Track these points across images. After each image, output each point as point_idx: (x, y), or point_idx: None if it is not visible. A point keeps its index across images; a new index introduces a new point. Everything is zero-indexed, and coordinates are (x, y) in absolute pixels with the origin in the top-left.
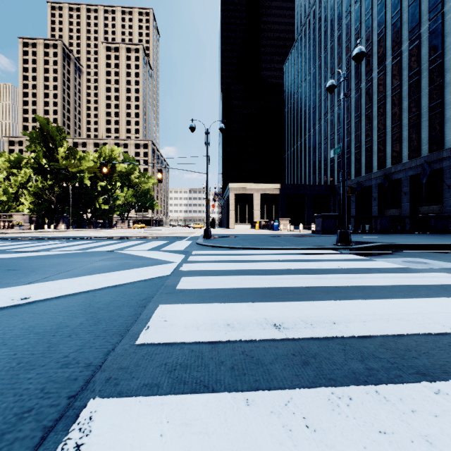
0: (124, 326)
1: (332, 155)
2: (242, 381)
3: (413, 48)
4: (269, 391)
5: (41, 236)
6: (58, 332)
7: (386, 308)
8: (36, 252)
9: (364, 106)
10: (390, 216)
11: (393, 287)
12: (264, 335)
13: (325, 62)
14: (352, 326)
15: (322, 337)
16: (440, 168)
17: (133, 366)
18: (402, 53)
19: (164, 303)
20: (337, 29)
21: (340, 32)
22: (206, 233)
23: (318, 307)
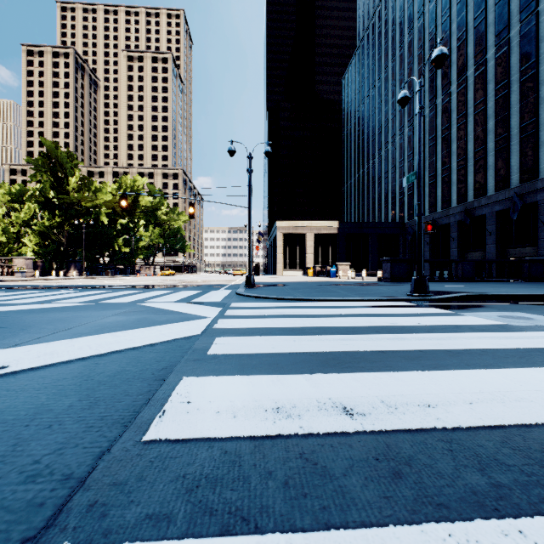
0: (130, 410)
1: (405, 184)
2: (301, 509)
3: (500, 56)
4: (347, 531)
5: (47, 284)
6: (35, 420)
7: (495, 382)
8: (35, 305)
9: (441, 126)
10: (474, 260)
11: (496, 352)
12: (331, 426)
13: (392, 74)
14: (455, 411)
15: (414, 428)
16: (533, 202)
17: (134, 481)
18: (486, 62)
19: (190, 374)
20: (407, 33)
21: (410, 37)
22: (248, 281)
23: (402, 381)
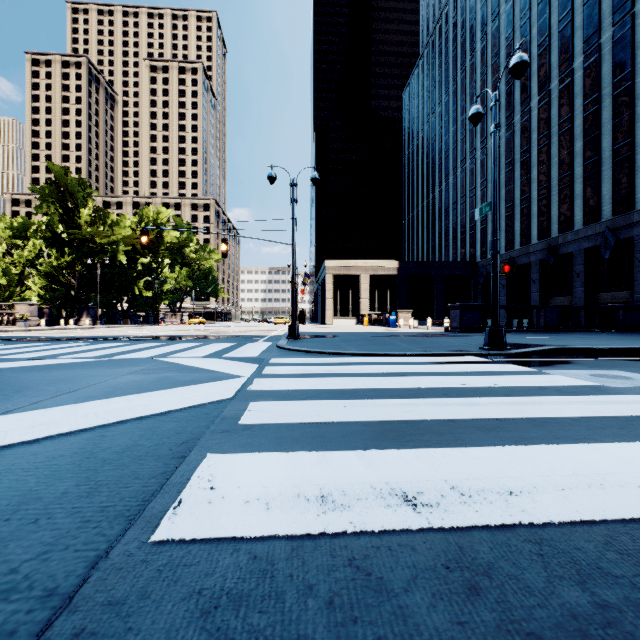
0: (139, 499)
1: (478, 216)
2: None
3: (589, 66)
4: None
5: (53, 335)
6: (18, 511)
7: (592, 461)
8: (36, 360)
9: (519, 148)
10: (559, 307)
11: (591, 421)
12: (388, 521)
13: (462, 86)
14: (544, 500)
15: (494, 524)
16: (628, 238)
17: (135, 599)
18: (573, 73)
19: (216, 450)
20: (479, 39)
21: (483, 43)
22: (291, 331)
23: (477, 460)
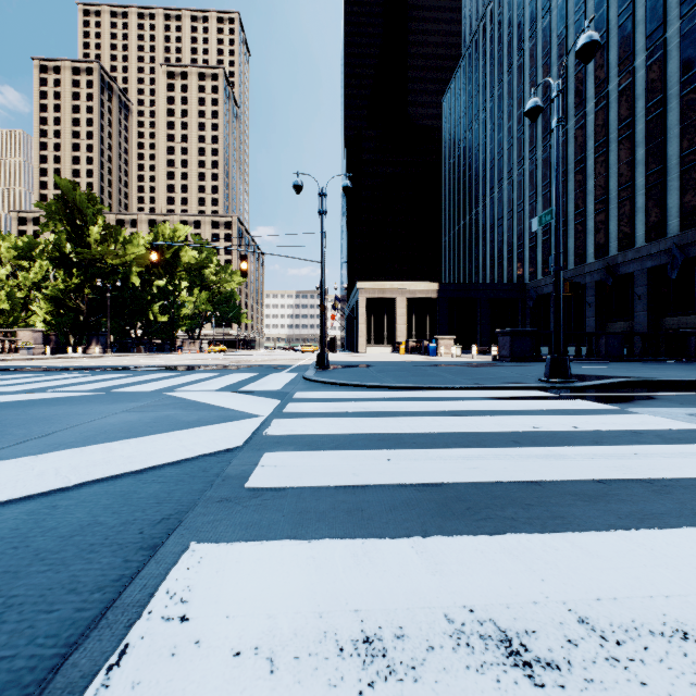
0: (59, 640)
1: (536, 227)
2: None
3: (653, 64)
4: None
5: (55, 365)
6: None
7: None
8: (20, 394)
9: (573, 157)
10: (622, 333)
11: None
12: None
13: (509, 90)
14: None
15: None
16: None
17: None
18: (634, 72)
19: (205, 535)
20: (528, 37)
21: (533, 41)
22: (320, 360)
23: (599, 557)
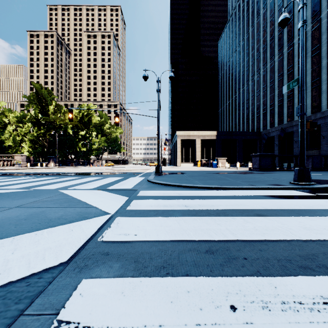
0: None
1: (286, 90)
2: None
3: None
4: None
5: (25, 172)
6: None
7: None
8: None
9: (286, 67)
10: (321, 155)
11: None
12: None
13: (252, 35)
14: None
15: None
16: None
17: None
18: (321, 20)
19: None
20: (262, 8)
21: (265, 10)
22: (157, 170)
23: None
